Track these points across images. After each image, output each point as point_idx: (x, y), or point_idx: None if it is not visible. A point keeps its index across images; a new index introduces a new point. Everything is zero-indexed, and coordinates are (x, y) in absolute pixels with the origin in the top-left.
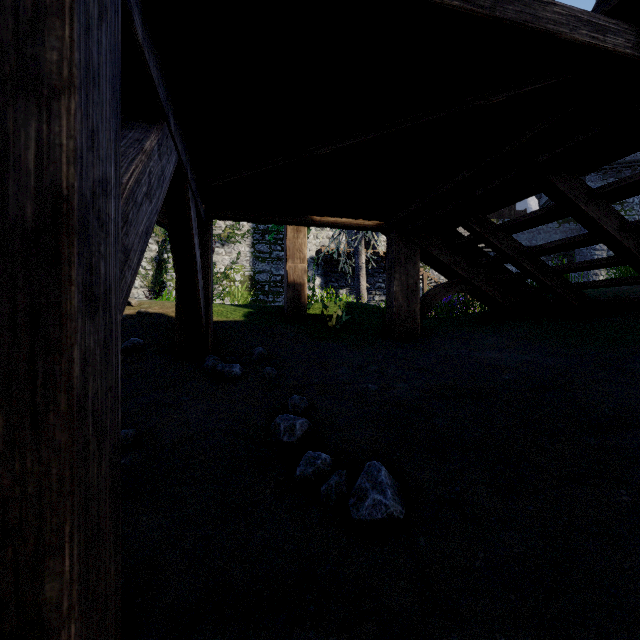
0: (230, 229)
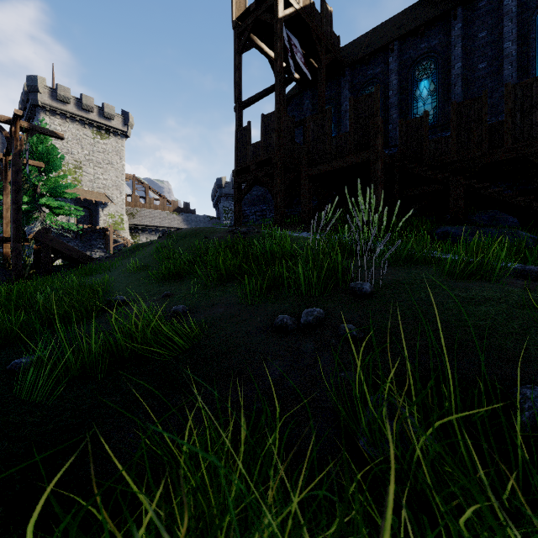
0: None
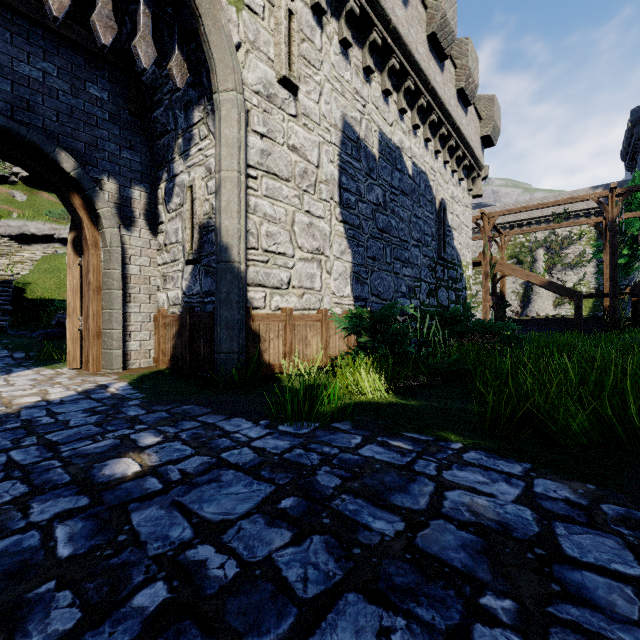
0: (577, 258)
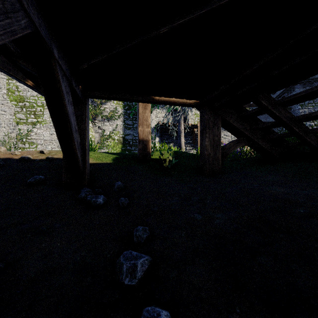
0: (112, 112)
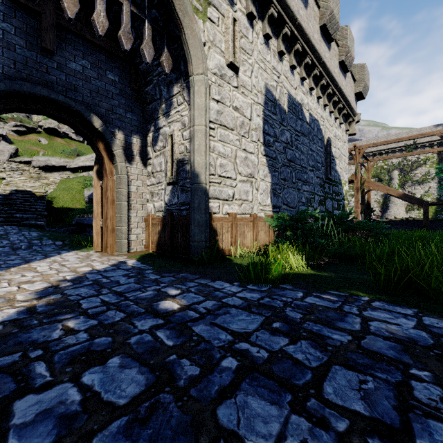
0: (423, 177)
